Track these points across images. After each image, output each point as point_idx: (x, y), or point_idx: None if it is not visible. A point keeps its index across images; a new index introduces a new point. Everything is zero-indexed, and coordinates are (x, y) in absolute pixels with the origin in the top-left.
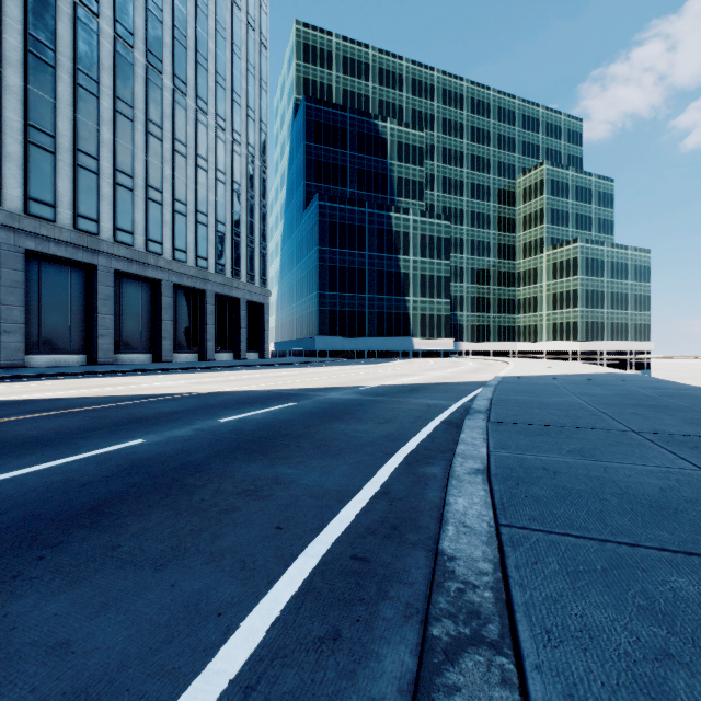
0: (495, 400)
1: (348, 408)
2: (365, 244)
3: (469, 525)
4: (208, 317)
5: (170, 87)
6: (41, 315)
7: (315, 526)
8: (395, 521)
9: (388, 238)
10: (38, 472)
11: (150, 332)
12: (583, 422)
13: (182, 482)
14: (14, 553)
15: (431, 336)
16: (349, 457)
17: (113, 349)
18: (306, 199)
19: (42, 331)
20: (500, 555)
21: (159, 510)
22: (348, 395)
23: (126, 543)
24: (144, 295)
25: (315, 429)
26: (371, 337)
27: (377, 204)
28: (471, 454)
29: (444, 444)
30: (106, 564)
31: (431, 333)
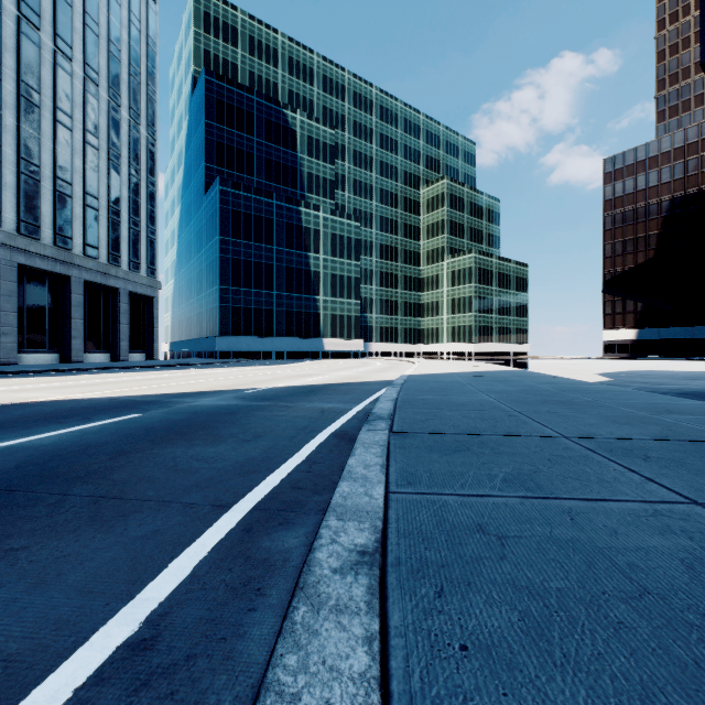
0: (401, 401)
1: (212, 418)
2: (273, 238)
3: None
4: (74, 309)
5: (13, 12)
6: None
7: None
8: None
9: (297, 233)
10: None
11: None
12: (504, 426)
13: None
14: None
15: (341, 337)
16: (140, 522)
17: None
18: (206, 183)
19: None
20: None
21: None
22: (225, 401)
23: None
24: None
25: (127, 460)
26: (280, 337)
27: (286, 196)
28: (357, 503)
29: (325, 473)
30: None
31: (341, 334)
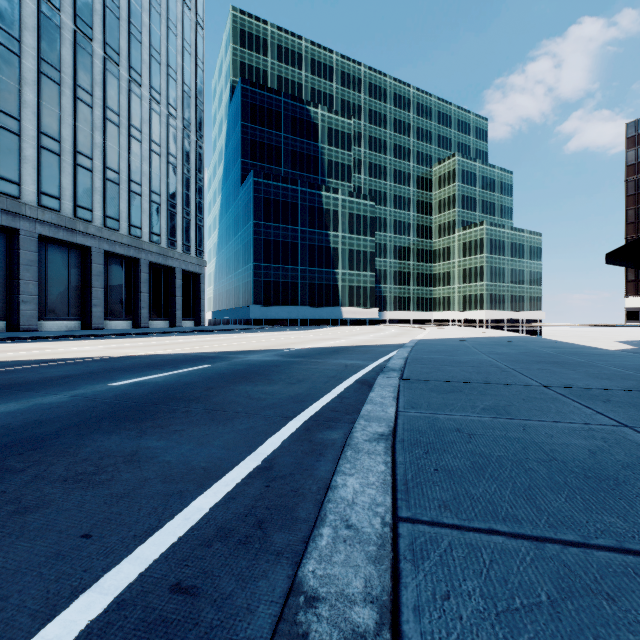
0: (410, 359)
1: (263, 369)
2: (297, 220)
3: (354, 524)
4: (142, 285)
5: (101, 54)
6: None
7: (145, 529)
8: (265, 513)
9: (319, 215)
10: None
11: (79, 299)
12: (494, 378)
13: None
14: None
15: (358, 306)
16: (241, 422)
17: (37, 316)
18: (242, 176)
19: None
20: (392, 584)
21: None
22: (268, 357)
23: None
24: (72, 261)
25: (216, 392)
26: (304, 306)
27: (309, 183)
28: (377, 415)
29: (353, 404)
30: None
31: (358, 303)
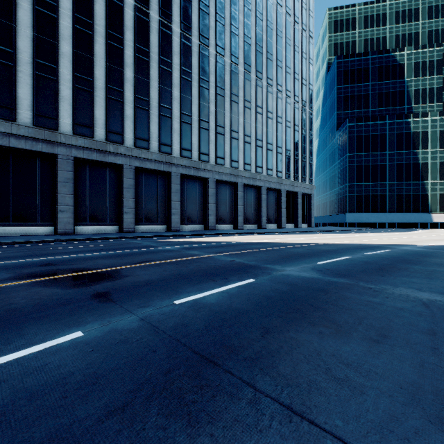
0: None
1: (428, 253)
2: (385, 146)
3: None
4: (282, 204)
5: (265, 85)
6: (219, 207)
7: None
8: None
9: (406, 138)
10: (337, 261)
11: (256, 213)
12: None
13: (396, 267)
14: (380, 273)
15: None
16: None
17: (243, 222)
18: (337, 124)
19: (219, 214)
20: None
21: (404, 271)
22: (417, 249)
23: (409, 275)
24: (253, 194)
25: (424, 260)
26: (391, 213)
27: (396, 115)
28: None
29: None
30: (412, 277)
31: None
